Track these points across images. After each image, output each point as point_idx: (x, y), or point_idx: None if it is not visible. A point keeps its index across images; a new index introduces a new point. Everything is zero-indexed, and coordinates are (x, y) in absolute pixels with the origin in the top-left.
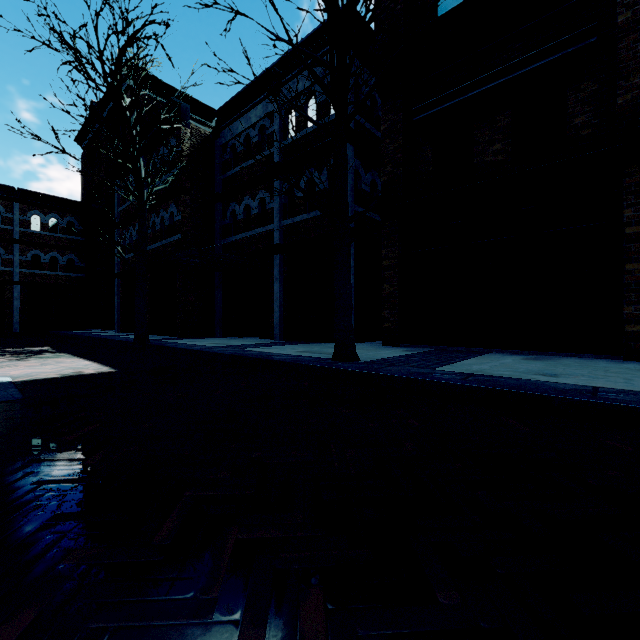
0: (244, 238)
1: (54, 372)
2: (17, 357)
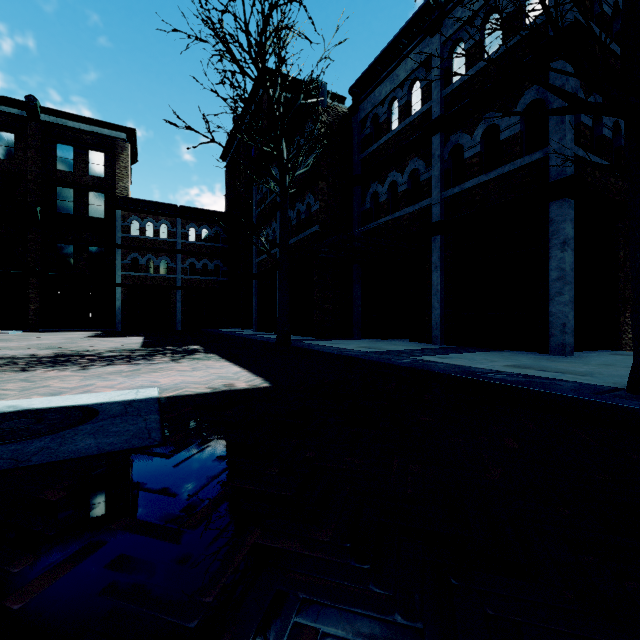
0: (388, 222)
1: (203, 383)
2: (173, 357)
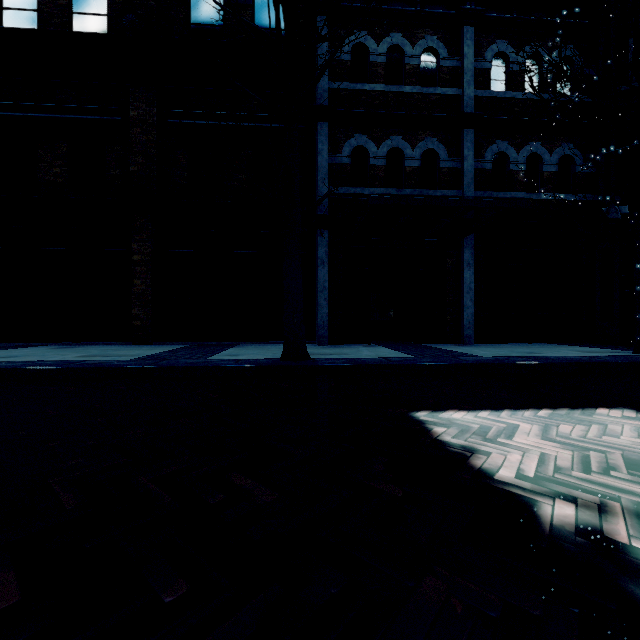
0: None
1: None
2: None
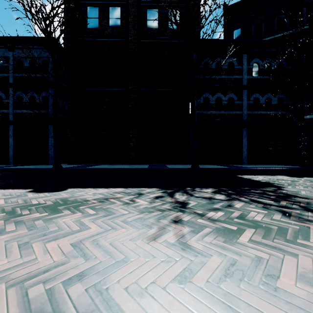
0: None
1: None
2: None
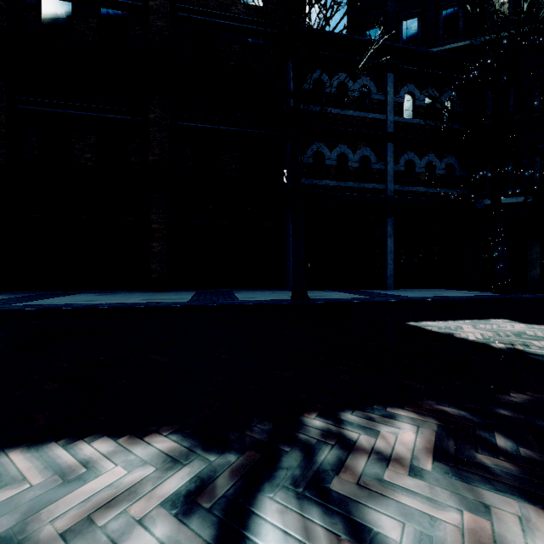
0: None
1: None
2: None
